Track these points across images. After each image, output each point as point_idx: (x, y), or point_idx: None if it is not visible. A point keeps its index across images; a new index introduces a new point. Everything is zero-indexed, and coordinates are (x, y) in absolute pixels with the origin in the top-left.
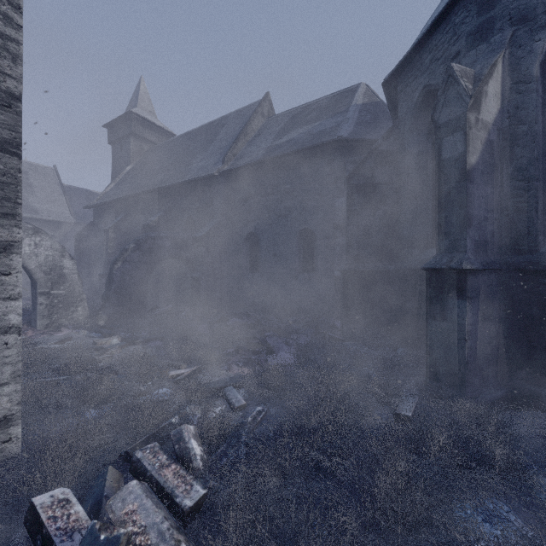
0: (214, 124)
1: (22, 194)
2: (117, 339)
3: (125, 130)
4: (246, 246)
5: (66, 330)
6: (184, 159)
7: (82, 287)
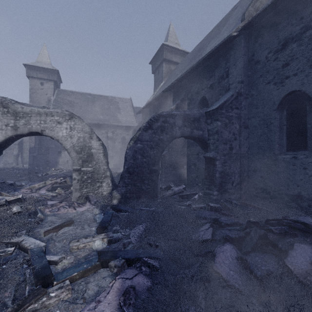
0: (225, 16)
1: (115, 113)
2: (100, 240)
3: (160, 59)
4: (280, 114)
5: (88, 205)
6: (198, 53)
7: (106, 165)
